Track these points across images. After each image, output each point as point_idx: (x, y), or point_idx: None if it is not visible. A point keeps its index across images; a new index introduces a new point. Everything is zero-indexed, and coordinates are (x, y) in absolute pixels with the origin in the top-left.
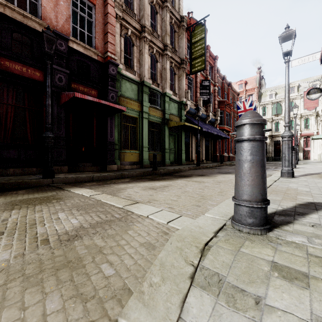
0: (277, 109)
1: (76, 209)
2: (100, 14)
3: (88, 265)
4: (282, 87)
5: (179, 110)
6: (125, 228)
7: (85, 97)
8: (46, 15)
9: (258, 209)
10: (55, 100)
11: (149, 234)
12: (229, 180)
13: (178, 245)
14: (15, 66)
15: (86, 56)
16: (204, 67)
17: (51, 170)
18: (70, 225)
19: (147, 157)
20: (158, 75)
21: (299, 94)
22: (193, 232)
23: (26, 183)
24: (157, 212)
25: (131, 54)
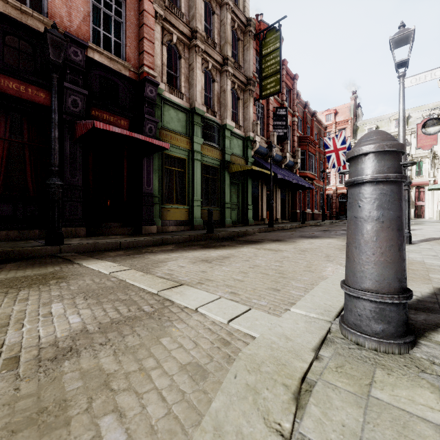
0: None
1: (83, 295)
2: (133, 12)
3: (76, 421)
4: (385, 119)
5: (244, 149)
6: (156, 333)
7: (110, 129)
8: (54, 12)
9: (394, 307)
10: (67, 133)
11: (196, 345)
12: (318, 248)
13: (250, 380)
14: (8, 83)
15: (112, 70)
16: (279, 89)
17: (59, 233)
18: (66, 326)
19: (199, 215)
20: (215, 100)
21: (408, 129)
22: (276, 349)
23: (20, 253)
24: (212, 302)
25: (176, 69)
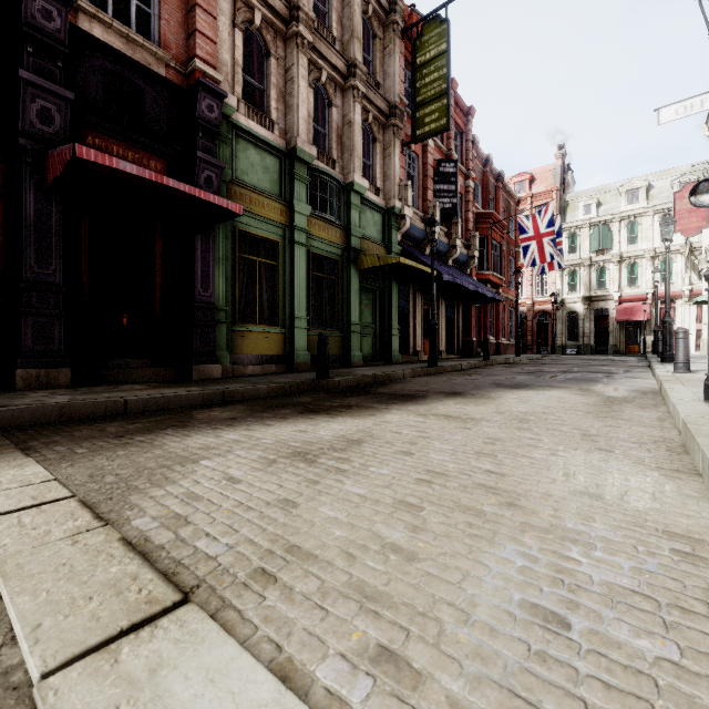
0: (602, 239)
1: None
2: None
3: None
4: (611, 190)
5: (385, 229)
6: None
7: (112, 164)
8: None
9: None
10: (29, 175)
11: None
12: (548, 413)
13: None
14: None
15: (131, 62)
16: (445, 125)
17: None
18: None
19: (304, 345)
20: (332, 139)
21: (650, 206)
22: None
23: None
24: None
25: (262, 77)
